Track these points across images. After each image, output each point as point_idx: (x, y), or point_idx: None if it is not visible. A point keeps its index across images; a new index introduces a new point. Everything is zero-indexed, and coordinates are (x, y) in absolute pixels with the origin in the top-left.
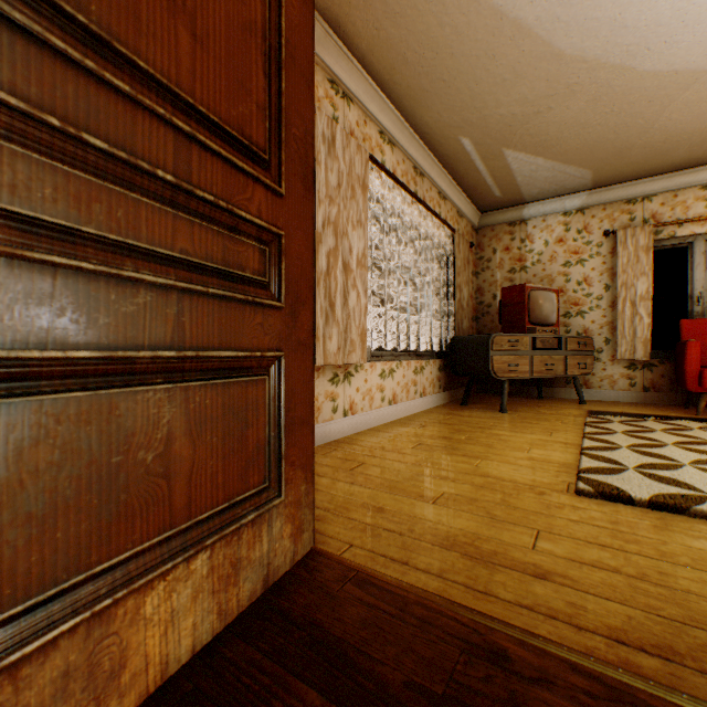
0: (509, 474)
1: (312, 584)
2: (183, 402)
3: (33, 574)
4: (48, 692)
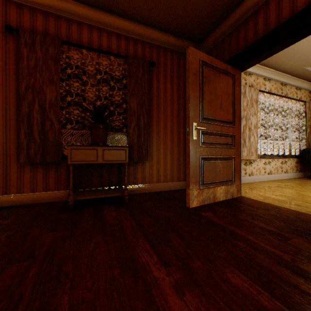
0: (309, 194)
1: (241, 199)
2: (221, 163)
3: (210, 179)
4: (210, 193)
